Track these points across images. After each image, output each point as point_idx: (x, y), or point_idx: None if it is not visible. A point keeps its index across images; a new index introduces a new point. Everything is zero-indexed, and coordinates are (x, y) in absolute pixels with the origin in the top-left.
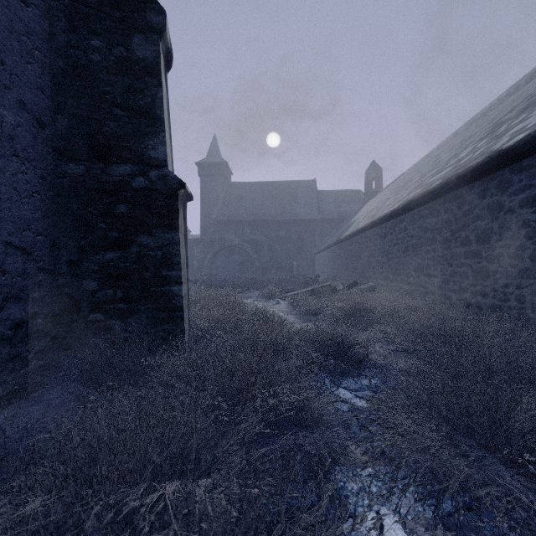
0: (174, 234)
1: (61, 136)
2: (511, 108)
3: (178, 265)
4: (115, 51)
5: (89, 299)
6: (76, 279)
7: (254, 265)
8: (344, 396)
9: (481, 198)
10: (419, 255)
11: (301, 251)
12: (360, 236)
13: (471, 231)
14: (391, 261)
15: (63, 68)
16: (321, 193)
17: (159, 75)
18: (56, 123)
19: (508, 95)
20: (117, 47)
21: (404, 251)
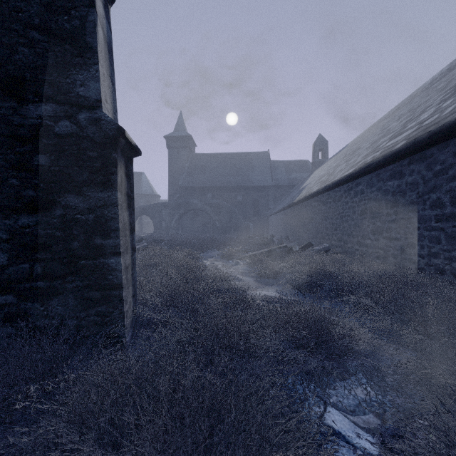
0: (110, 193)
1: None
2: None
3: (116, 231)
4: None
5: None
6: None
7: (215, 225)
8: (340, 427)
9: None
10: (378, 218)
11: (257, 214)
12: (313, 200)
13: (444, 193)
14: (346, 224)
15: None
16: (273, 163)
17: None
18: None
19: (450, 69)
20: None
21: (360, 214)
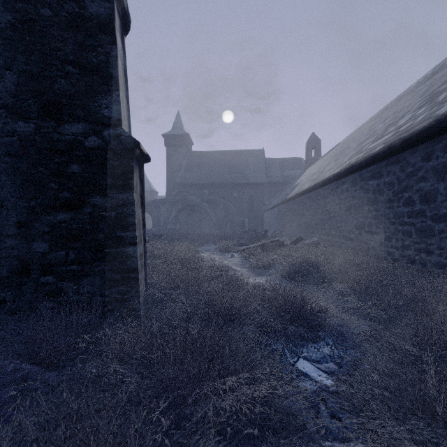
0: (129, 195)
1: (10, 93)
2: (443, 81)
3: (133, 225)
4: (66, 6)
5: (39, 261)
6: (26, 240)
7: (211, 221)
8: (307, 370)
9: (425, 160)
10: (360, 214)
11: (252, 210)
12: (304, 197)
13: (414, 192)
14: (333, 219)
15: (11, 22)
16: (268, 161)
17: (113, 33)
18: (4, 79)
19: (434, 74)
20: (69, 2)
21: (345, 210)
